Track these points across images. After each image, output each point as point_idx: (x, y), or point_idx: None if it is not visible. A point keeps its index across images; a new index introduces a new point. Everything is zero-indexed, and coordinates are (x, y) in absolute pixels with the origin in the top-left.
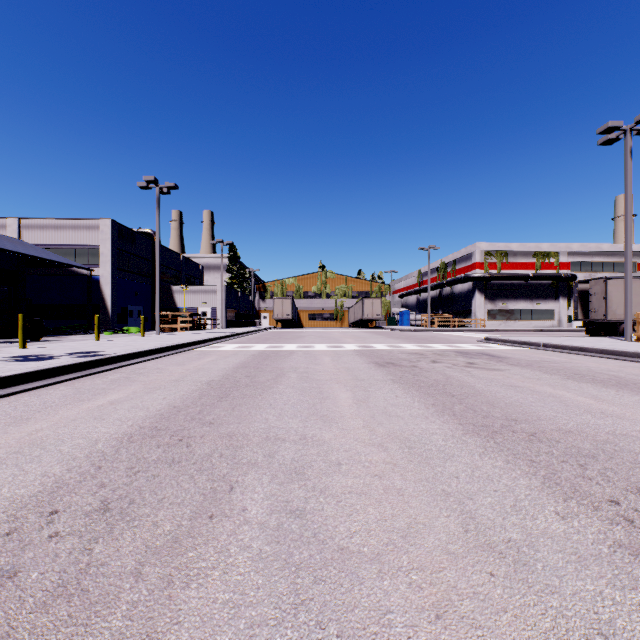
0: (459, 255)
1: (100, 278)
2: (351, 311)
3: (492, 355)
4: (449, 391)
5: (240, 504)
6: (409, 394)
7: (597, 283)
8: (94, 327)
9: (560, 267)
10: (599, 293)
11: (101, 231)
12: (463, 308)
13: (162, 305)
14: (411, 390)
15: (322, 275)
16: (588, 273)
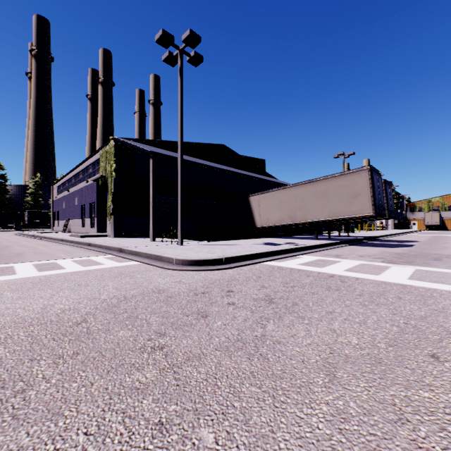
0: None
1: None
2: None
3: None
4: None
5: (450, 240)
6: None
7: None
8: None
9: None
10: None
11: None
12: None
13: None
14: None
15: None
16: None
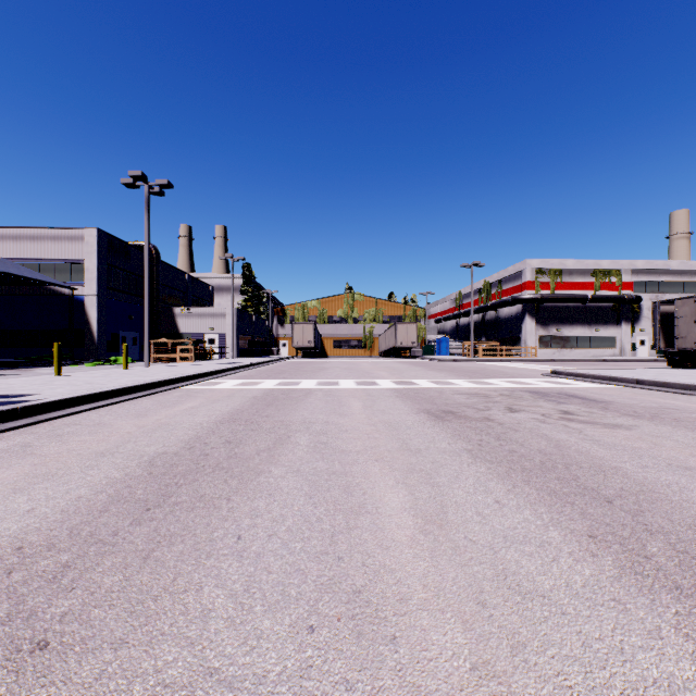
0: (506, 274)
1: (85, 298)
2: (382, 338)
3: (583, 397)
4: (589, 485)
5: None
6: (520, 495)
7: (685, 303)
8: (78, 357)
9: (622, 287)
10: (688, 316)
11: (86, 242)
12: (510, 335)
13: (162, 331)
14: (516, 482)
15: (349, 297)
16: (654, 294)
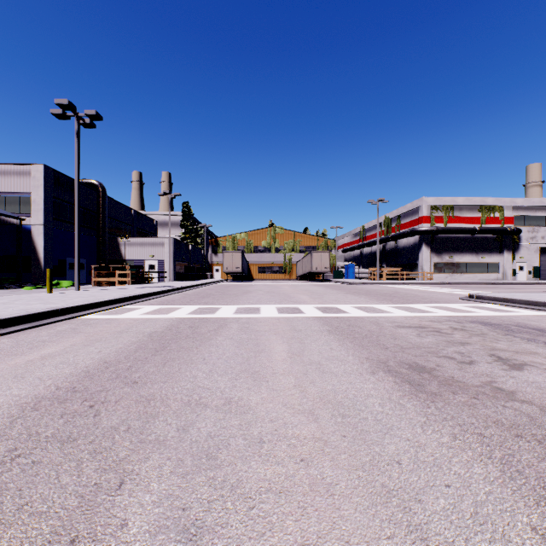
0: (404, 210)
1: (32, 228)
2: (299, 264)
3: None
4: None
5: None
6: None
7: None
8: (26, 281)
9: (505, 221)
10: None
11: (33, 177)
12: (408, 261)
13: (108, 258)
14: None
15: (271, 230)
16: (531, 227)
